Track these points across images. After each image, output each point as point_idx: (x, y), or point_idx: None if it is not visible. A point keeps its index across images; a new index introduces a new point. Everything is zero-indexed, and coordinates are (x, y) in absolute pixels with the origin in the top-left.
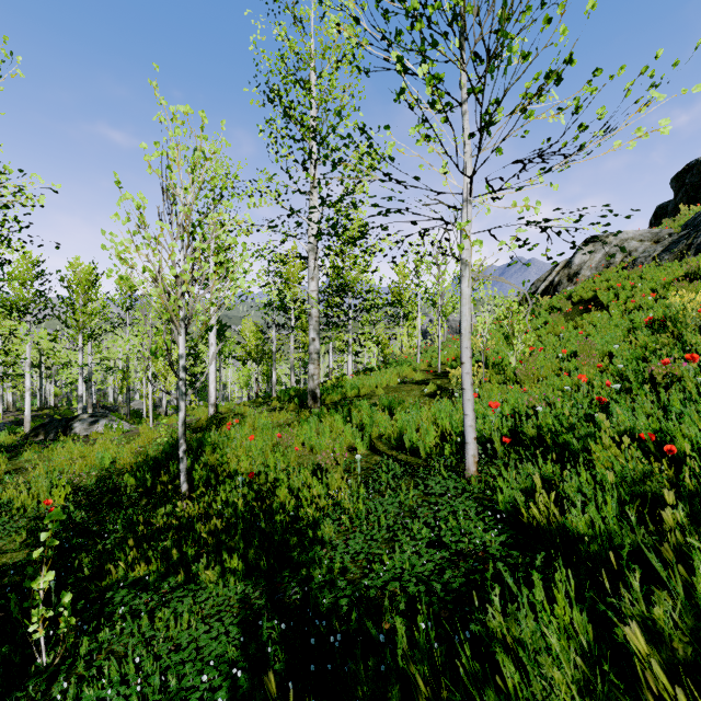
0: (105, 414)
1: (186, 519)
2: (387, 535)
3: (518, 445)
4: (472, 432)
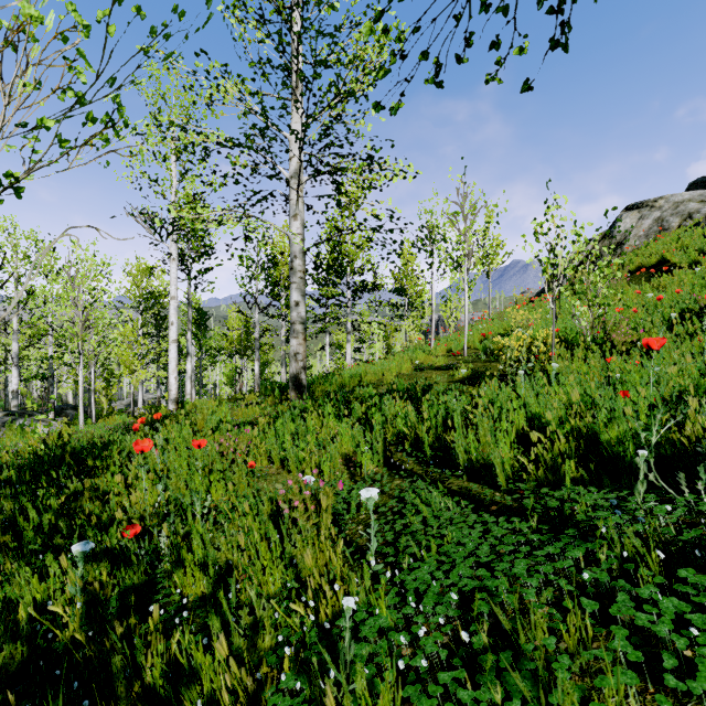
0: (29, 412)
1: None
2: None
3: None
4: None
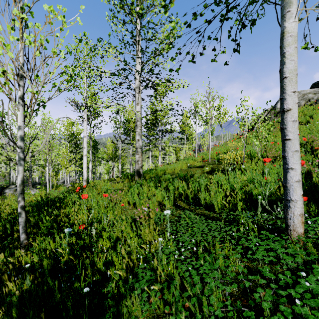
0: (25, 185)
1: (10, 270)
2: None
3: (317, 202)
4: (298, 187)
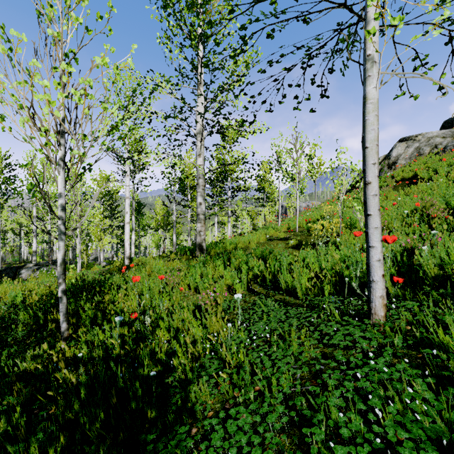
0: (47, 264)
1: (55, 363)
2: (286, 418)
3: (414, 285)
4: (380, 267)
